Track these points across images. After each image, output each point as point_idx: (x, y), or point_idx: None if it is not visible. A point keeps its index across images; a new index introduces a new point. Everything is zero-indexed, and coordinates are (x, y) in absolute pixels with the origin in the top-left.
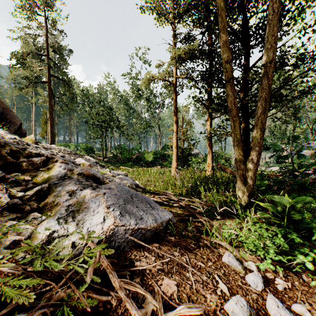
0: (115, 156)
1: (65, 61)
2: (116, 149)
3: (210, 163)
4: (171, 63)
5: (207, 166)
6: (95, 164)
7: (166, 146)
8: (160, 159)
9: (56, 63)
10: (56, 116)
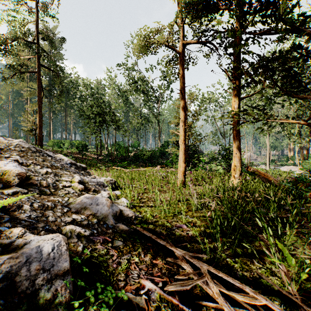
0: (110, 154)
1: (62, 56)
2: (113, 147)
3: (237, 166)
4: (179, 12)
5: (232, 170)
6: (68, 166)
7: (165, 143)
8: (159, 157)
9: (45, 51)
10: (51, 112)
